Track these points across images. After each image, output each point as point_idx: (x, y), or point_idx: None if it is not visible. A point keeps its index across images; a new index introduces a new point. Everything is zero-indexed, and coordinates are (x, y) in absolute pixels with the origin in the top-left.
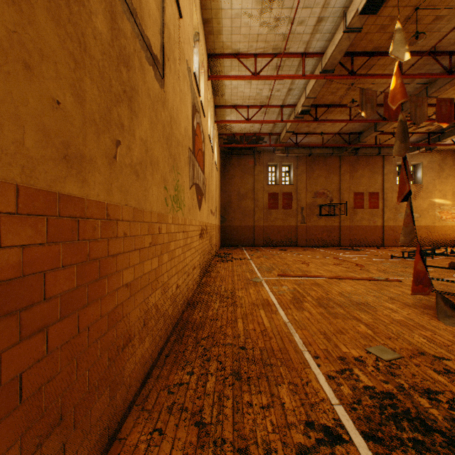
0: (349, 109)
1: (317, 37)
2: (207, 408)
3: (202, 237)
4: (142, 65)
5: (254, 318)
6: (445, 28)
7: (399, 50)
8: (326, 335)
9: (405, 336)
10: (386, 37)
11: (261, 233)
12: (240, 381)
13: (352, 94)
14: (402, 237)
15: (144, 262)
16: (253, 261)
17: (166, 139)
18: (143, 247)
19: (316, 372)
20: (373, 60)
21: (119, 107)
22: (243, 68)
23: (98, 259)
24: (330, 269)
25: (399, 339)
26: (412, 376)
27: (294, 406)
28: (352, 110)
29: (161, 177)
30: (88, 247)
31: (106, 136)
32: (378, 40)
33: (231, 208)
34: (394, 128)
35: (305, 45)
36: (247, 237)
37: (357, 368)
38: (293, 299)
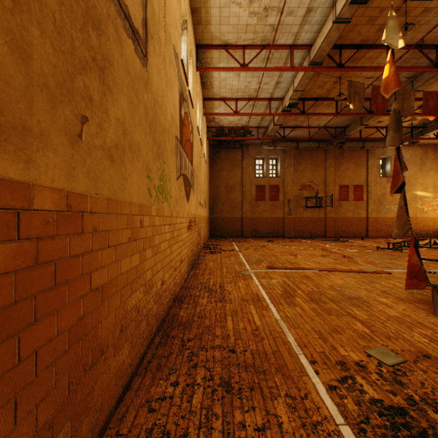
0: (336, 103)
1: (306, 28)
2: (193, 431)
3: (190, 229)
4: (119, 35)
5: (245, 316)
6: (433, 20)
7: (393, 37)
8: (321, 334)
9: (405, 335)
10: (374, 29)
11: (249, 225)
12: (231, 394)
13: (339, 88)
14: (396, 229)
15: (121, 260)
16: (241, 252)
17: (149, 124)
18: (119, 242)
19: (315, 382)
20: (361, 53)
21: (86, 76)
22: (232, 60)
23: (53, 262)
24: (319, 260)
25: (399, 339)
26: (421, 385)
27: (294, 427)
28: (338, 104)
29: (143, 164)
30: (36, 248)
31: (65, 107)
32: (366, 32)
33: (219, 200)
34: (379, 122)
35: (294, 37)
36: (235, 229)
37: (359, 376)
38: (284, 293)
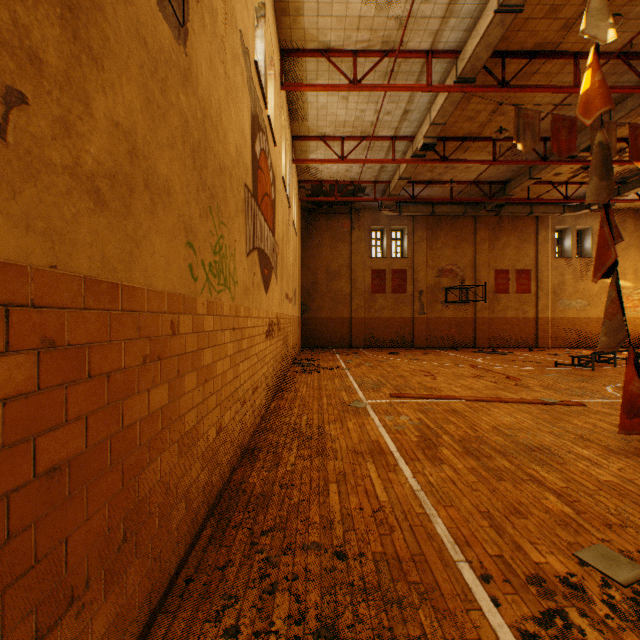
0: (493, 145)
1: (451, 24)
2: None
3: (270, 337)
4: None
5: (359, 483)
6: None
7: (598, 25)
8: (493, 519)
9: (635, 520)
10: (557, 26)
11: (362, 329)
12: None
13: (498, 121)
14: (604, 337)
15: (125, 401)
16: (350, 371)
17: (191, 150)
18: (120, 366)
19: (495, 624)
20: (534, 64)
21: (20, 3)
22: (336, 75)
23: None
24: (470, 384)
25: (627, 527)
26: None
27: None
28: (496, 146)
29: (177, 221)
30: None
31: None
32: (544, 31)
33: (317, 292)
34: (556, 175)
35: (432, 38)
36: (341, 335)
37: (574, 608)
38: (422, 441)
